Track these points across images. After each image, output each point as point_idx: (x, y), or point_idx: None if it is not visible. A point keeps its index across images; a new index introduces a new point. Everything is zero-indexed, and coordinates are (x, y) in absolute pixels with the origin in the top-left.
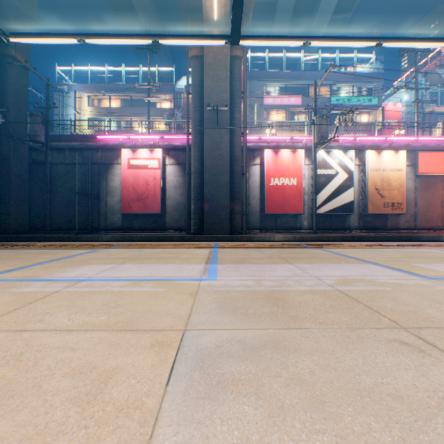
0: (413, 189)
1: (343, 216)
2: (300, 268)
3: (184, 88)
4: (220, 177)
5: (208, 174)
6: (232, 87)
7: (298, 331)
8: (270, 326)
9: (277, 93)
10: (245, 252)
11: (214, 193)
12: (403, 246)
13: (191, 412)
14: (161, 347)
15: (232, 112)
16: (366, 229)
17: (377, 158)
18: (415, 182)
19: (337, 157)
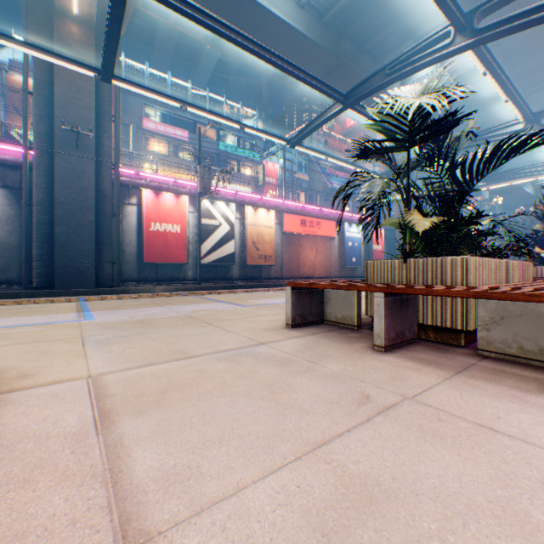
0: (281, 244)
1: (227, 266)
2: (169, 308)
3: (10, 63)
4: (82, 215)
5: (63, 209)
6: (101, 106)
7: (154, 329)
8: (139, 330)
9: (162, 119)
10: (120, 302)
11: (73, 235)
12: (258, 291)
13: (101, 348)
14: (72, 342)
15: (100, 136)
16: (247, 279)
17: (254, 214)
18: (282, 239)
19: (221, 209)
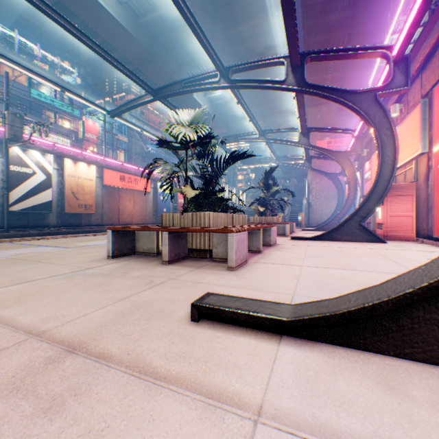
0: (103, 195)
1: (43, 214)
2: None
3: None
4: None
5: None
6: None
7: None
8: None
9: None
10: None
11: None
12: (80, 236)
13: None
14: None
15: None
16: (66, 226)
17: (75, 167)
18: (104, 191)
19: (36, 158)
